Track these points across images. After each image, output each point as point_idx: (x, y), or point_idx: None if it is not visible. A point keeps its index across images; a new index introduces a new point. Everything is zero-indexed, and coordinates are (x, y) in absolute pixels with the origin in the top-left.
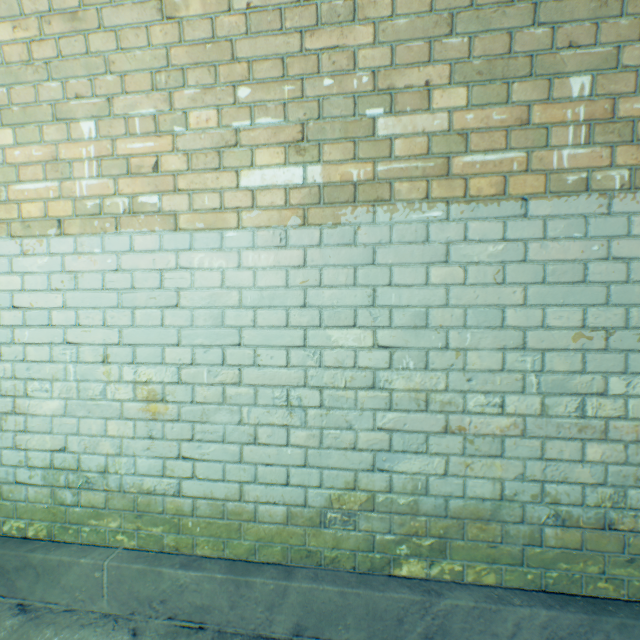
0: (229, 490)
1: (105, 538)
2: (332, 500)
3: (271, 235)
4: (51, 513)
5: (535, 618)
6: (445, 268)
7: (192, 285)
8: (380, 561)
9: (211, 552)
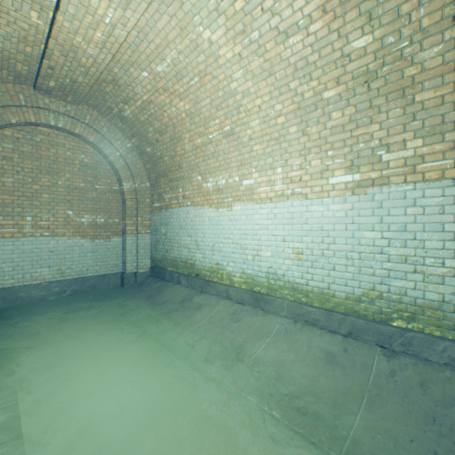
0: (324, 285)
1: (283, 296)
2: (364, 293)
3: (339, 199)
4: (267, 286)
5: (453, 347)
6: (413, 208)
7: (311, 217)
8: (384, 318)
9: (318, 305)
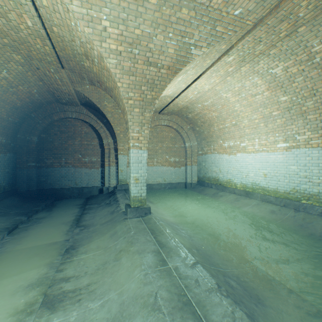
0: (275, 187)
1: (258, 192)
2: (290, 190)
3: (281, 153)
4: (251, 188)
5: (320, 208)
6: (308, 157)
7: (270, 160)
8: (298, 200)
9: (272, 196)
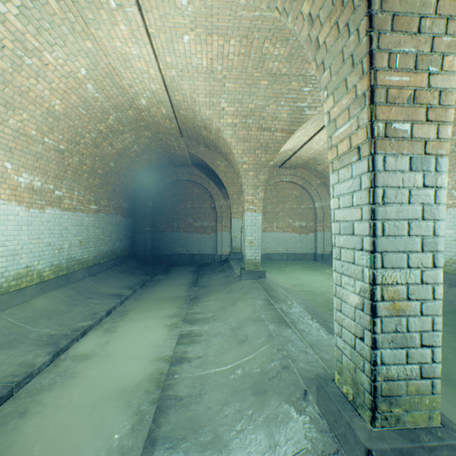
0: None
1: None
2: (446, 261)
3: None
4: None
5: None
6: None
7: None
8: (455, 273)
9: None
